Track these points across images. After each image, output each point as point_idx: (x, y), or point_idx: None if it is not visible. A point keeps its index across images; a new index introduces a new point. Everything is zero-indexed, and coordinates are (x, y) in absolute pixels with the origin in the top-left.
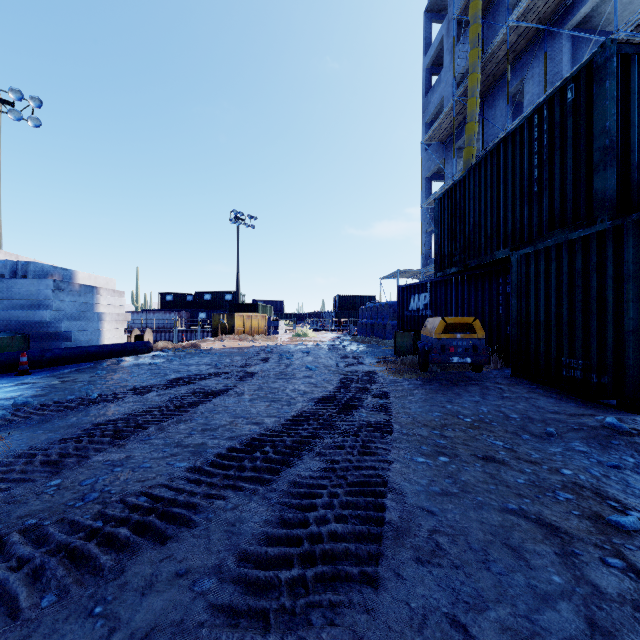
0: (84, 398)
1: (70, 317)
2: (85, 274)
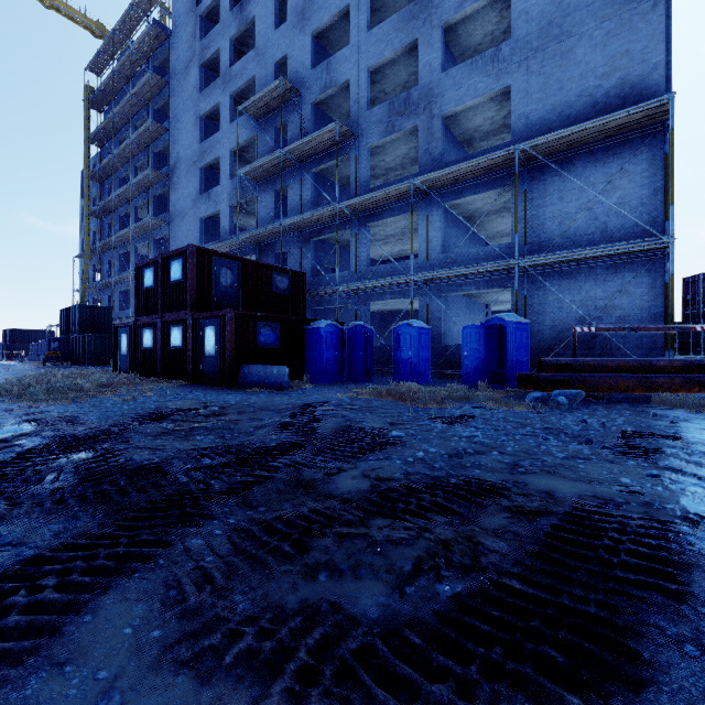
0: None
1: None
2: None
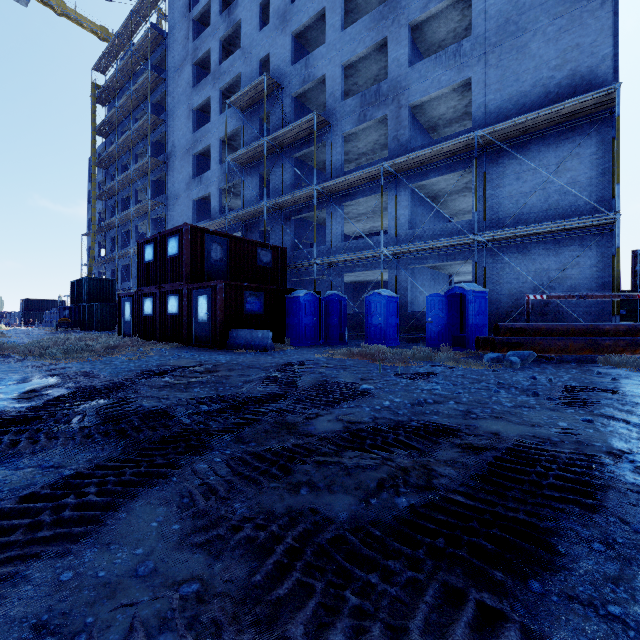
0: None
1: None
2: None
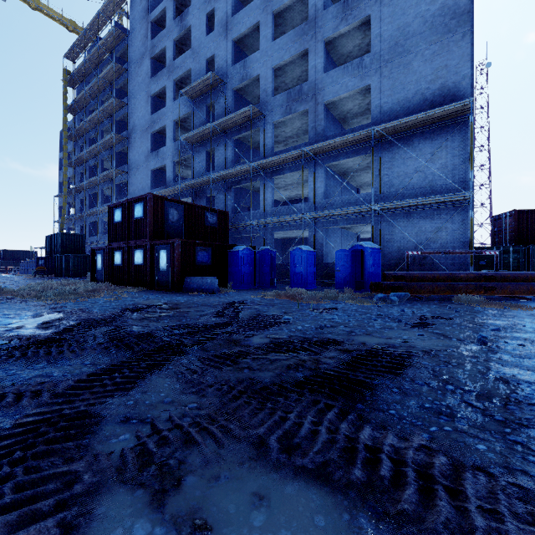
0: None
1: None
2: None
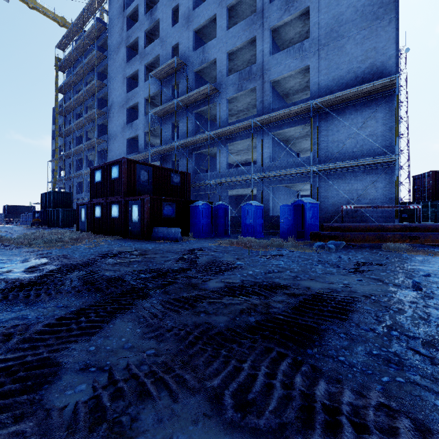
0: None
1: None
2: None
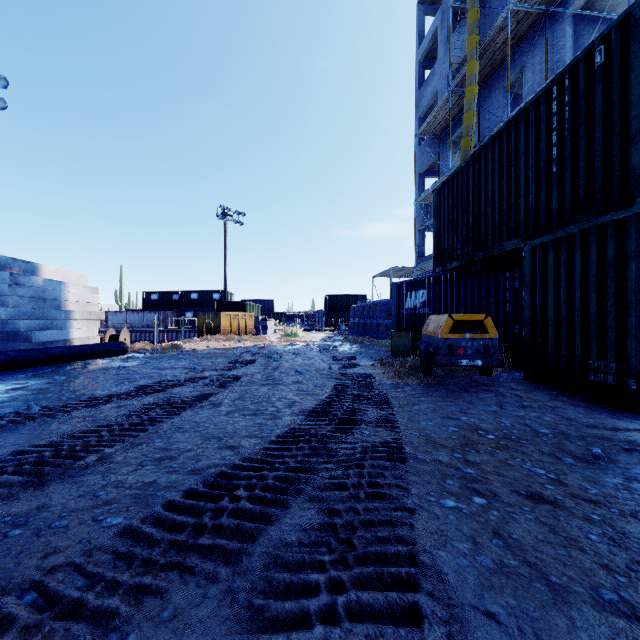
0: (21, 412)
1: (31, 315)
2: (51, 268)
